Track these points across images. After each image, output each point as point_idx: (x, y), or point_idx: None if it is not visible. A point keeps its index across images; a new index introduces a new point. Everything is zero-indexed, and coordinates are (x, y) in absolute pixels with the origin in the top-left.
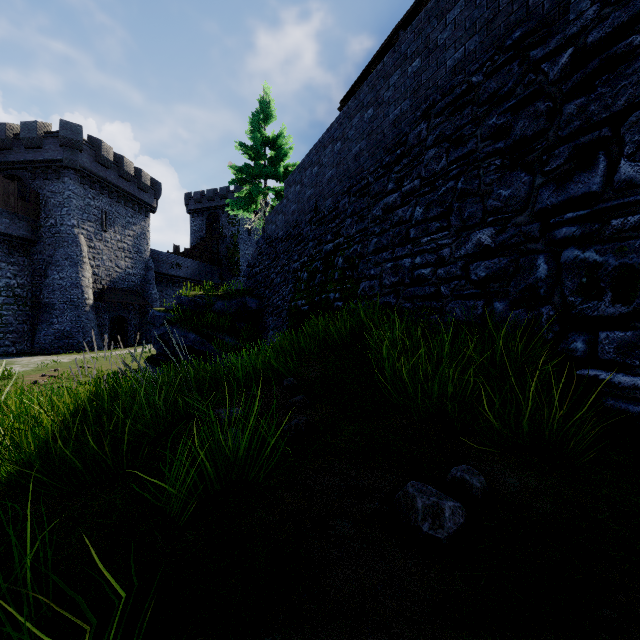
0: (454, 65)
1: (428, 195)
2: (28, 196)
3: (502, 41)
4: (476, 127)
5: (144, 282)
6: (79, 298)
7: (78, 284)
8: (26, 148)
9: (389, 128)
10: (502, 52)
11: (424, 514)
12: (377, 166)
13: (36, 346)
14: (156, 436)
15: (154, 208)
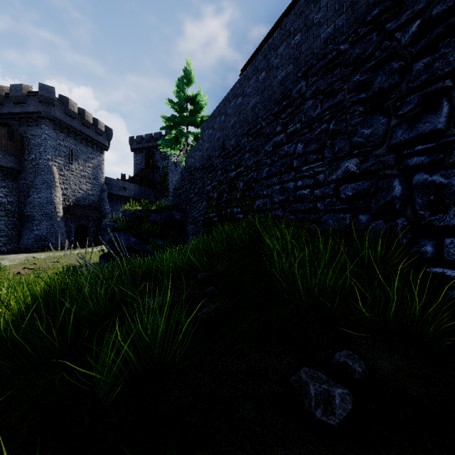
0: (326, 37)
1: (307, 135)
2: (15, 138)
3: (363, 18)
4: (344, 83)
5: (100, 200)
6: (52, 212)
7: (52, 202)
8: (14, 103)
9: (277, 86)
10: (364, 26)
11: (317, 400)
12: (268, 114)
13: (21, 246)
14: (97, 320)
15: (107, 147)
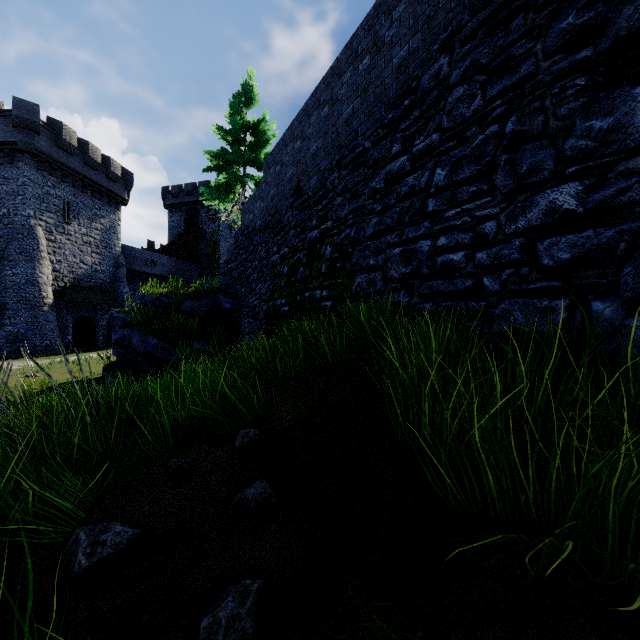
0: None
1: (454, 150)
2: None
3: None
4: (534, 41)
5: (114, 280)
6: (36, 297)
7: (34, 281)
8: None
9: (392, 76)
10: None
11: None
12: (376, 127)
13: None
14: None
15: (125, 200)
